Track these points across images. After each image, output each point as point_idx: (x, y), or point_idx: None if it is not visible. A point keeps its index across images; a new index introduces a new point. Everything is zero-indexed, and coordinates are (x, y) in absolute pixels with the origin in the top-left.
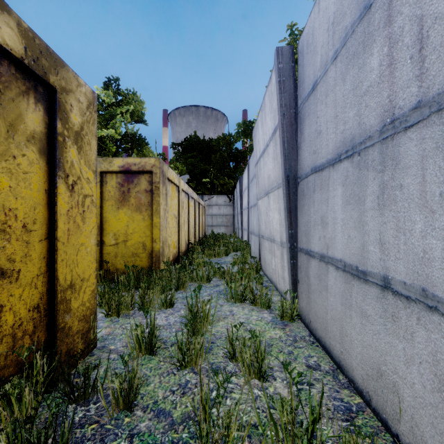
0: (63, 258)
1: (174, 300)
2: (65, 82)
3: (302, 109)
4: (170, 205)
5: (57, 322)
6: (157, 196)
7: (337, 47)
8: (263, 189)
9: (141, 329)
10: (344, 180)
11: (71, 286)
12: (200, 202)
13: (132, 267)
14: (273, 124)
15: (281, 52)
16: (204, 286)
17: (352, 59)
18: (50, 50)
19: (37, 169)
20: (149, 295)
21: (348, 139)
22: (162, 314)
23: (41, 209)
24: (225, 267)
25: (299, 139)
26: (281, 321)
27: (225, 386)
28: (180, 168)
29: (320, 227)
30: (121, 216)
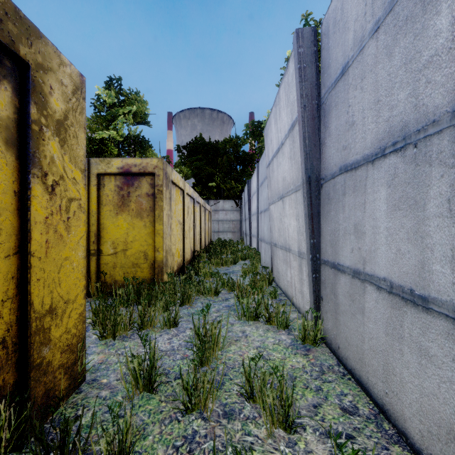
0: (39, 277)
1: (178, 319)
2: (42, 58)
3: (326, 99)
4: (174, 210)
5: (31, 359)
6: (160, 201)
7: (379, 16)
8: (277, 192)
9: (138, 361)
10: (390, 179)
11: (50, 311)
12: (206, 207)
13: (132, 279)
14: (290, 119)
15: (301, 34)
16: (211, 300)
17: (404, 25)
18: (21, 14)
19: (3, 165)
20: (150, 313)
21: (397, 128)
22: (165, 336)
23: (9, 216)
24: (233, 277)
25: (322, 135)
26: (302, 345)
27: (242, 439)
28: (184, 172)
29: (352, 237)
30: (120, 222)
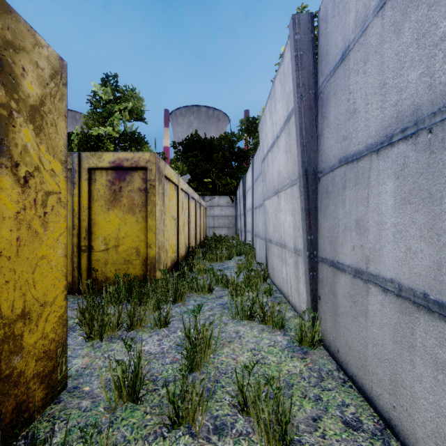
0: (8, 278)
1: (170, 318)
2: (12, 35)
3: (324, 87)
4: (168, 205)
5: None
6: (152, 196)
7: None
8: (272, 187)
9: (122, 368)
10: (399, 169)
11: (22, 316)
12: (201, 203)
13: (124, 276)
14: (286, 111)
15: (298, 20)
16: (205, 298)
17: None
18: None
19: None
20: (140, 313)
21: (407, 112)
22: (155, 336)
23: None
24: (228, 273)
25: (320, 126)
26: (299, 347)
27: None
28: (180, 168)
29: (354, 233)
30: (112, 218)
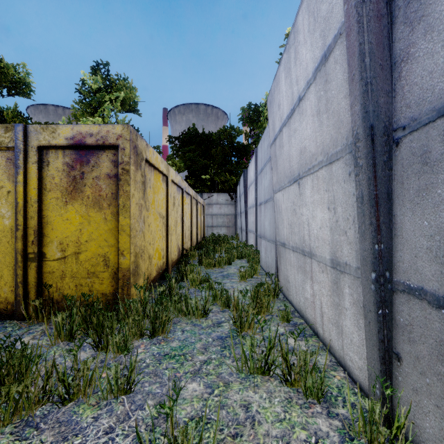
0: None
1: (135, 377)
2: None
3: None
4: (152, 199)
5: None
6: (126, 184)
7: None
8: (288, 173)
9: None
10: None
11: None
12: (198, 200)
13: (83, 296)
14: (320, 48)
15: None
16: (197, 326)
17: None
18: None
19: None
20: (83, 372)
21: None
22: (103, 420)
23: None
24: (228, 284)
25: (401, 42)
26: None
27: None
28: (178, 165)
29: None
30: (71, 214)
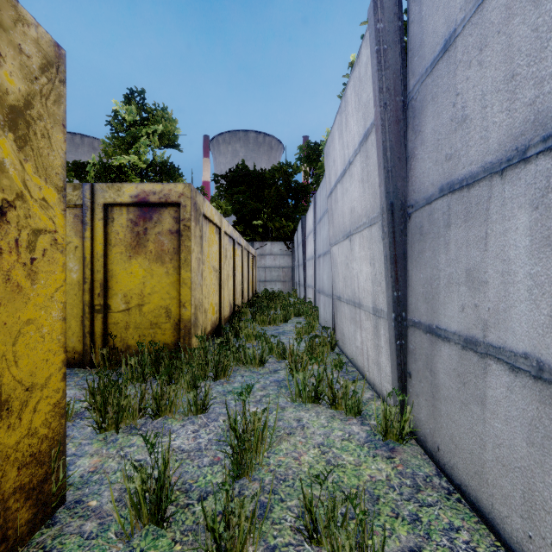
0: None
1: (209, 401)
2: None
3: (417, 92)
4: (207, 252)
5: None
6: (187, 240)
7: None
8: (342, 229)
9: (141, 477)
10: (538, 196)
11: None
12: (249, 251)
13: (150, 344)
14: (362, 127)
15: (380, 3)
16: (255, 373)
17: None
18: None
19: None
20: (169, 394)
21: None
22: (189, 426)
23: None
24: (284, 340)
25: (411, 144)
26: (383, 441)
27: None
28: (223, 208)
29: (463, 288)
30: (135, 268)
